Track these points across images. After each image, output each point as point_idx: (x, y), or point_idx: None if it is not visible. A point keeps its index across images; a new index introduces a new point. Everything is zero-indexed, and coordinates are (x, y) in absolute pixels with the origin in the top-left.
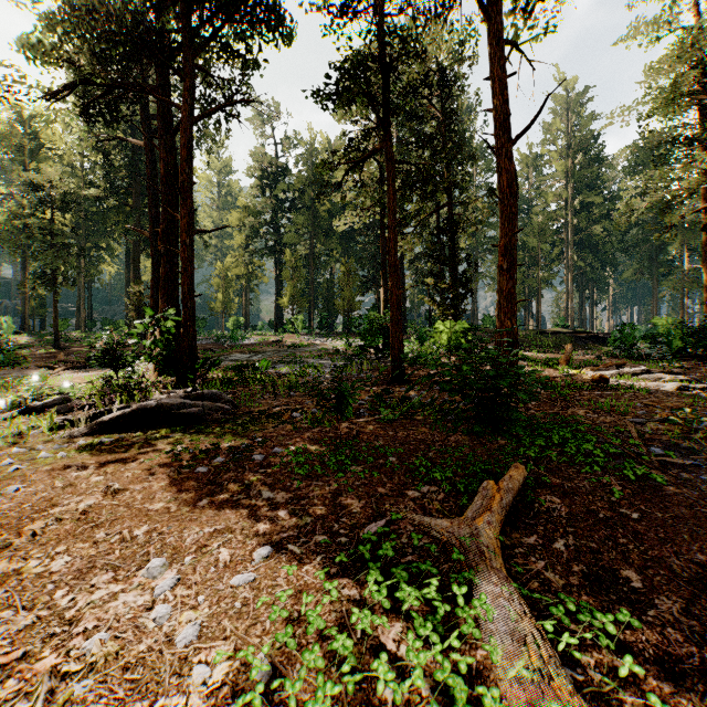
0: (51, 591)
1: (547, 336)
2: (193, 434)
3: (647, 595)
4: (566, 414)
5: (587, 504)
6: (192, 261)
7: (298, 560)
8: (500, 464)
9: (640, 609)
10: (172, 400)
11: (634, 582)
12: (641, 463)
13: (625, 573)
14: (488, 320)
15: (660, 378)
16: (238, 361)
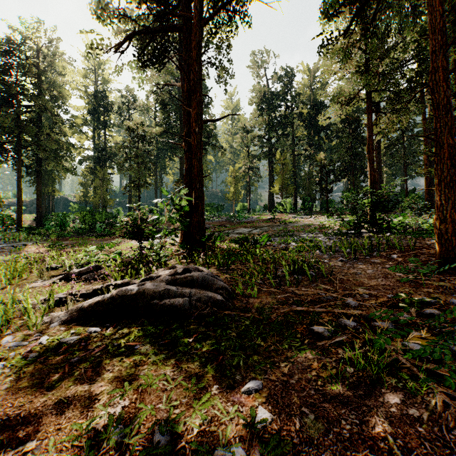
0: None
1: None
2: (159, 355)
3: None
4: None
5: None
6: (201, 147)
7: None
8: None
9: None
10: (156, 285)
11: None
12: None
13: None
14: None
15: None
16: (241, 234)
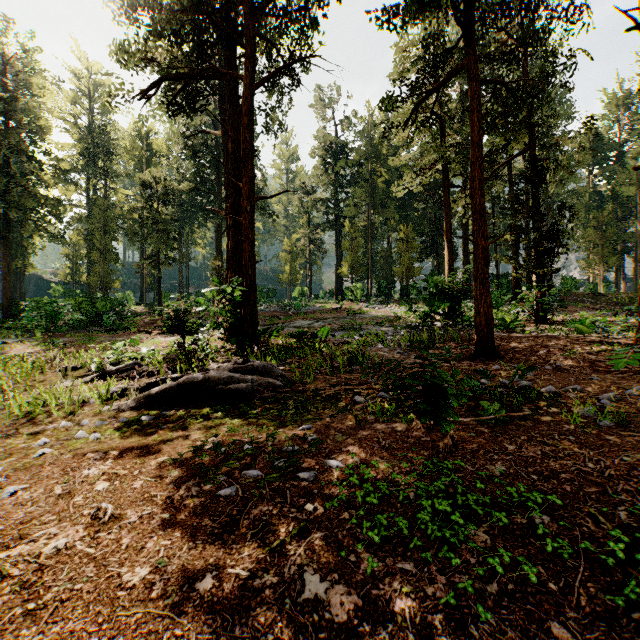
0: None
1: None
2: (235, 420)
3: None
4: None
5: None
6: (253, 227)
7: None
8: None
9: None
10: (220, 373)
11: None
12: None
13: None
14: (569, 283)
15: None
16: (299, 328)
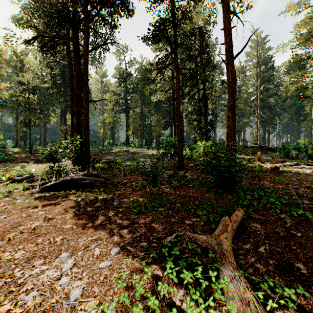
0: (13, 268)
1: (248, 148)
2: (87, 192)
3: (310, 278)
4: (260, 184)
5: (273, 228)
6: (88, 114)
7: (132, 255)
8: (230, 208)
9: (306, 285)
10: (78, 176)
11: (302, 270)
12: (298, 208)
13: (297, 265)
14: (221, 141)
15: (303, 167)
16: (109, 159)
